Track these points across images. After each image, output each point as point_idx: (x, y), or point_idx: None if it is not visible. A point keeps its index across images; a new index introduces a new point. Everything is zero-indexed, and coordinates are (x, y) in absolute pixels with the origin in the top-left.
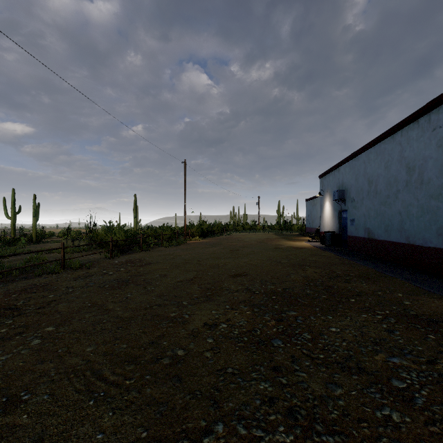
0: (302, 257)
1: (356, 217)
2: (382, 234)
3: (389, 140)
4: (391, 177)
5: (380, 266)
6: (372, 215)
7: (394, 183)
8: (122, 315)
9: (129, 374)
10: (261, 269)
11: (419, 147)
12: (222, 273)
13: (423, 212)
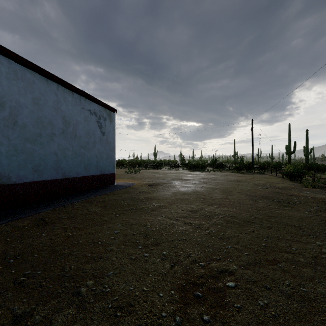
0: (100, 212)
1: None
2: (29, 176)
3: (41, 79)
4: (45, 118)
5: (82, 196)
6: (4, 152)
7: (49, 125)
8: (235, 189)
9: (217, 184)
10: (180, 198)
11: (74, 111)
12: (210, 198)
13: (77, 155)
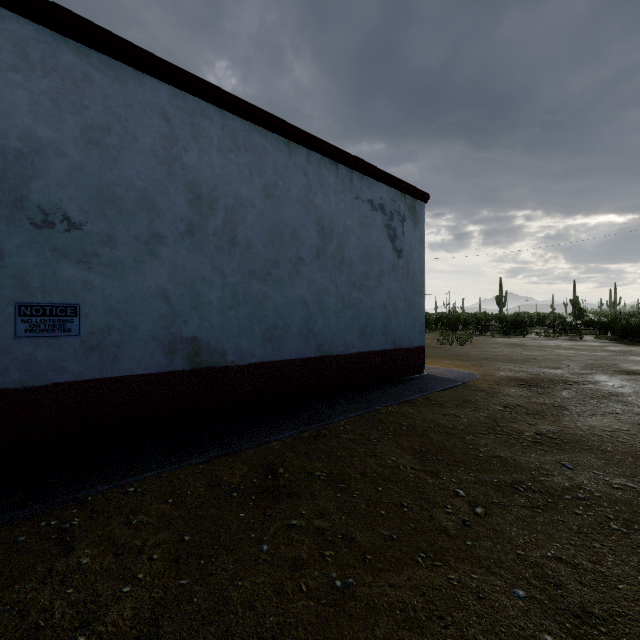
0: (415, 479)
1: (95, 297)
2: (256, 350)
3: (278, 143)
4: (284, 225)
5: (356, 403)
6: (216, 300)
7: (292, 241)
8: None
9: None
10: None
11: (339, 206)
12: None
13: (345, 305)
